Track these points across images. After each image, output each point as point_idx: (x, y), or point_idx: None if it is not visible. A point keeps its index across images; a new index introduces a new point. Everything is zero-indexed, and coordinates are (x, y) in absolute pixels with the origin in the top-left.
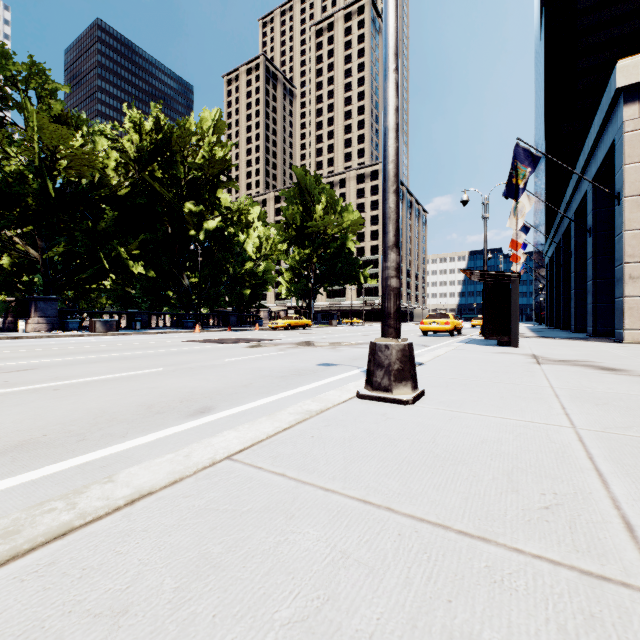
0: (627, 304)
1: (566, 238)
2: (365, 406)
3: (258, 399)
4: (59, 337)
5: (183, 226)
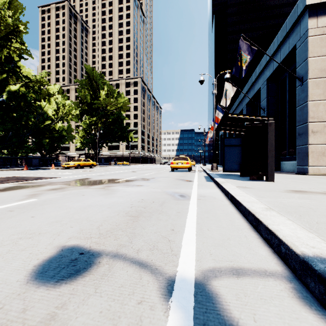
0: (310, 149)
1: None
2: None
3: None
4: None
5: None
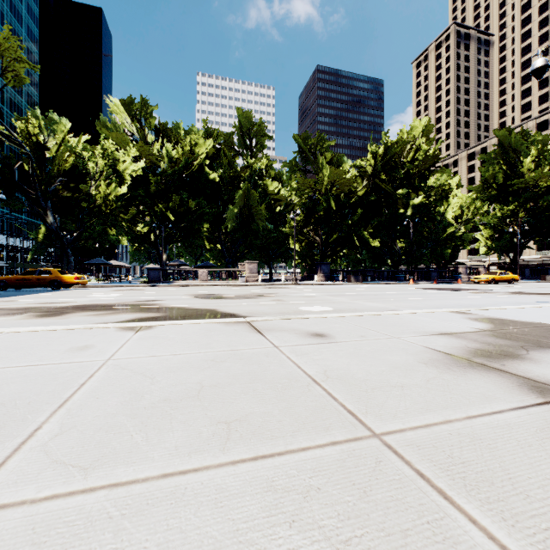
0: None
1: None
2: None
3: None
4: (337, 284)
5: (395, 208)
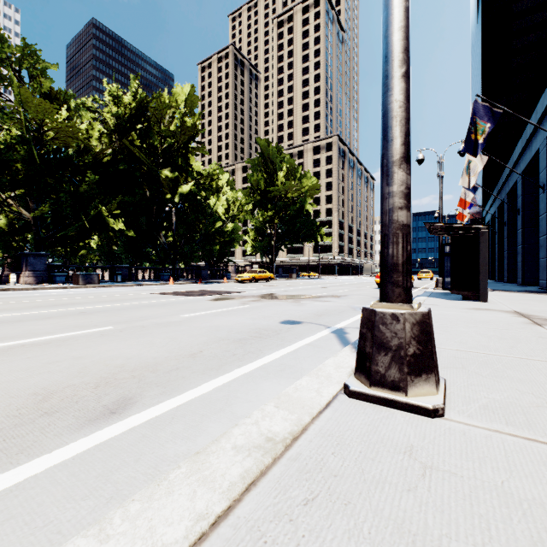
0: None
1: (510, 197)
2: (365, 420)
3: (202, 382)
4: (44, 289)
5: (160, 190)
